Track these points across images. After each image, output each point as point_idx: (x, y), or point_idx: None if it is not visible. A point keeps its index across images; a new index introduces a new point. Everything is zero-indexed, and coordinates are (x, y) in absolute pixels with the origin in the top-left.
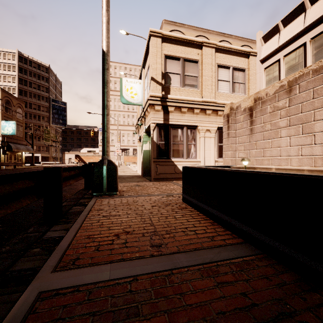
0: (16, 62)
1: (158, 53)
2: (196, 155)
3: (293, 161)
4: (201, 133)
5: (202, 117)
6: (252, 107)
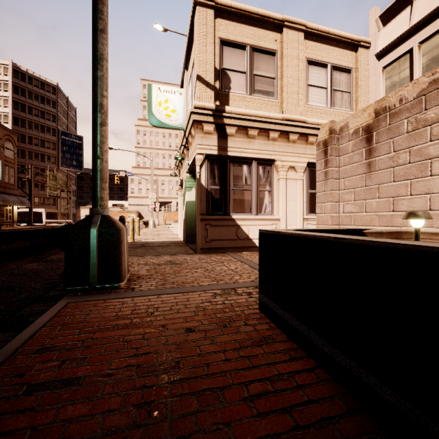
0: (9, 78)
1: (208, 35)
2: (272, 208)
3: None
4: (281, 172)
5: (282, 145)
6: (371, 125)
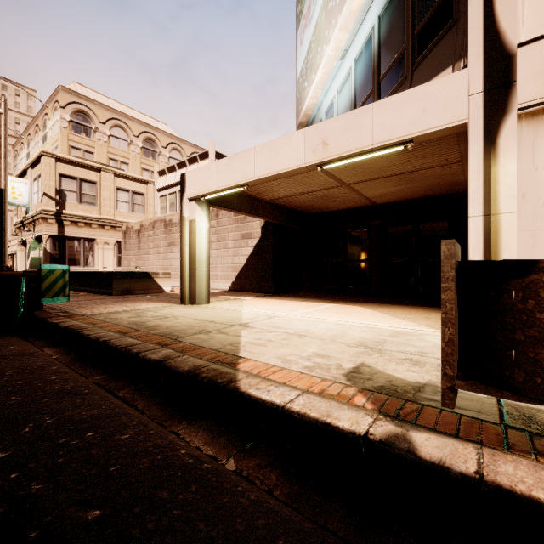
0: None
1: (52, 172)
2: (94, 264)
3: (155, 269)
4: (100, 245)
5: (100, 231)
6: (140, 230)
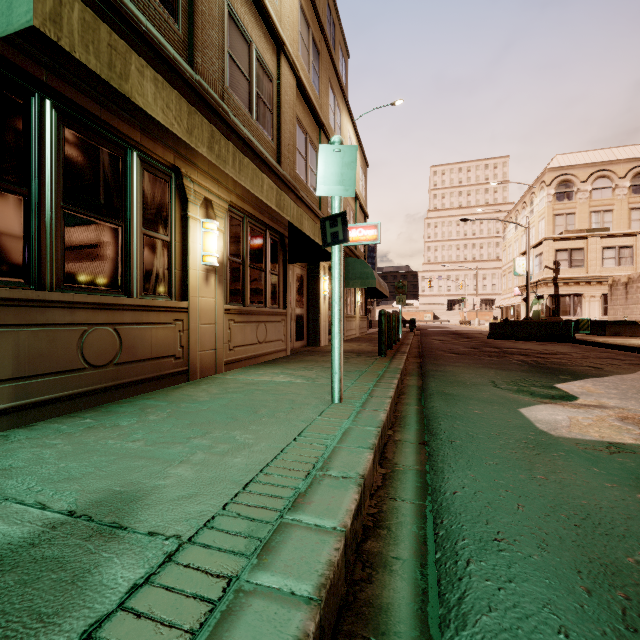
0: None
1: (550, 250)
2: (581, 314)
3: None
4: (586, 299)
5: (587, 287)
6: (626, 283)
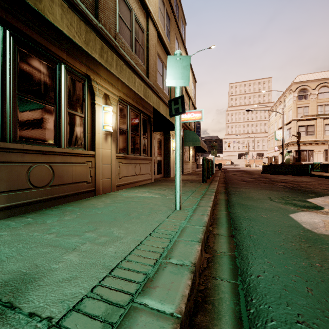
0: None
1: (295, 126)
2: (313, 160)
3: None
4: (315, 152)
5: (316, 146)
6: None
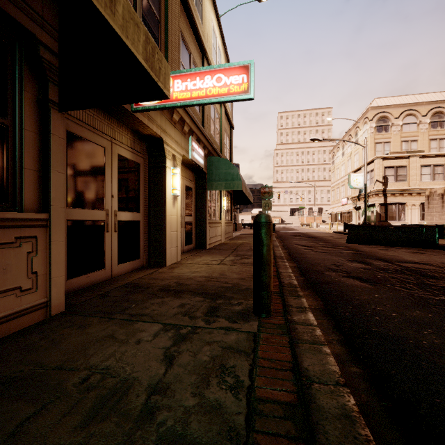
0: None
1: (380, 167)
2: (404, 219)
3: None
4: (408, 207)
5: (409, 197)
6: (443, 194)
